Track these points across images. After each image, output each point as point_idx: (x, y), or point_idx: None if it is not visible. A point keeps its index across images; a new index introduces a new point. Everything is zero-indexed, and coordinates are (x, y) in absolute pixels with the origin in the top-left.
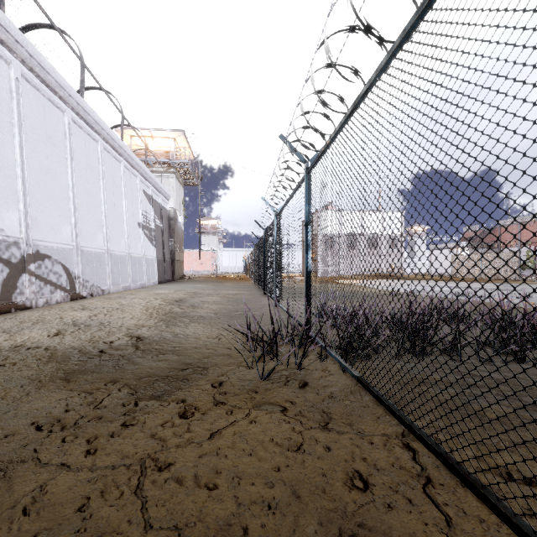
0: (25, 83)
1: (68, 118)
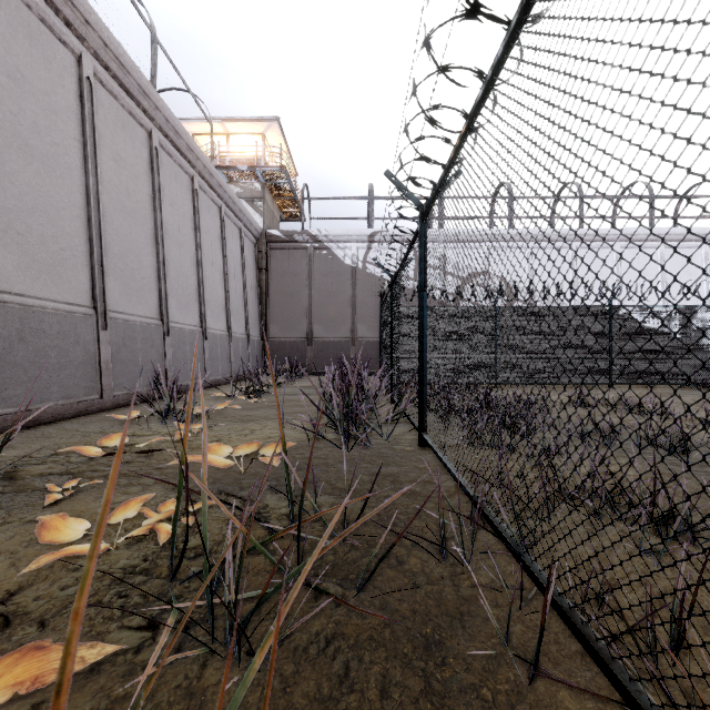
0: (667, 250)
1: (704, 250)
